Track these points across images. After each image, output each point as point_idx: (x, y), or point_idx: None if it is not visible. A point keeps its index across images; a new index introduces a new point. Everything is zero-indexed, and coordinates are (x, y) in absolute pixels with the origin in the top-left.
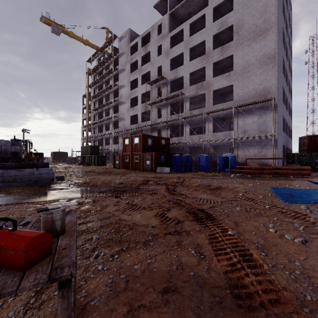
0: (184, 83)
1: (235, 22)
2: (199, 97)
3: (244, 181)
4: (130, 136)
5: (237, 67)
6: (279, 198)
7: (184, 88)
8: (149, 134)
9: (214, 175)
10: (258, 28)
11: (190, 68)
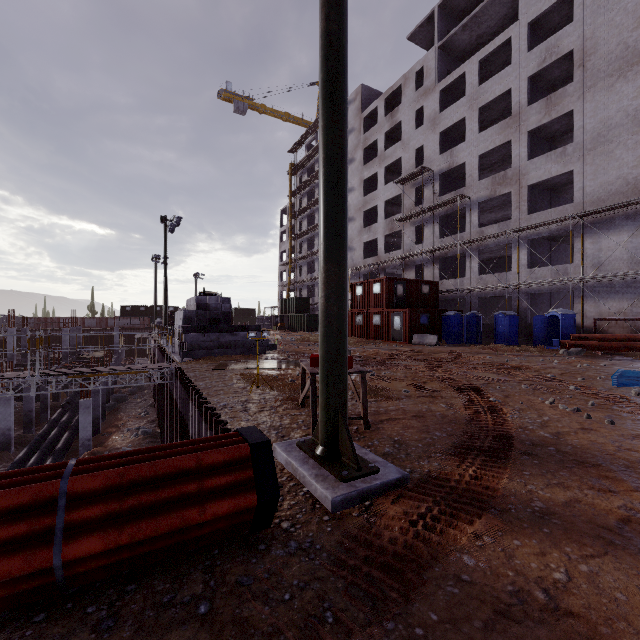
0: (468, 175)
1: (577, 45)
2: (501, 199)
3: (578, 360)
4: (366, 281)
5: (581, 135)
6: (611, 382)
7: (468, 185)
8: (398, 274)
9: (523, 350)
10: (631, 50)
11: (480, 146)
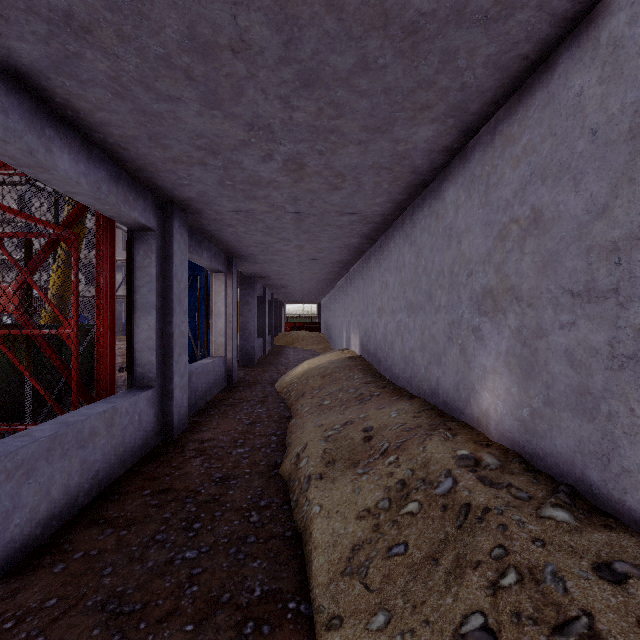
0: None
1: None
2: None
3: None
4: None
5: None
6: None
7: None
8: None
9: (119, 338)
10: None
11: None
